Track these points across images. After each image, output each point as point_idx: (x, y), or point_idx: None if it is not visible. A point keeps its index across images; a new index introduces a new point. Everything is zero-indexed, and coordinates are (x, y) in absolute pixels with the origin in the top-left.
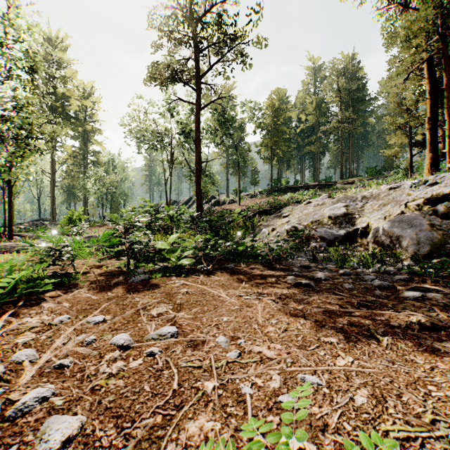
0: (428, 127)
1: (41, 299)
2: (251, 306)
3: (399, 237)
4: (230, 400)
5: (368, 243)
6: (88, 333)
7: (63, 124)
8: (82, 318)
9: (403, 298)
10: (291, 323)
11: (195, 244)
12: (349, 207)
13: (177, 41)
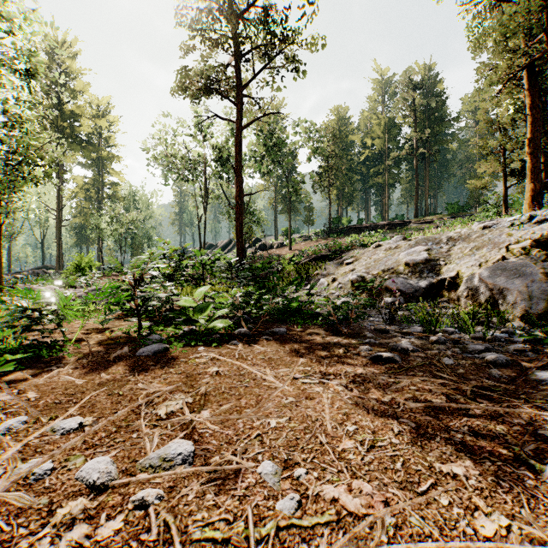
0: (529, 151)
1: None
2: (312, 397)
3: (503, 290)
4: None
5: (459, 298)
6: (42, 458)
7: (72, 148)
8: (47, 422)
9: (534, 382)
10: (378, 430)
11: (232, 300)
12: (432, 251)
13: (212, 43)
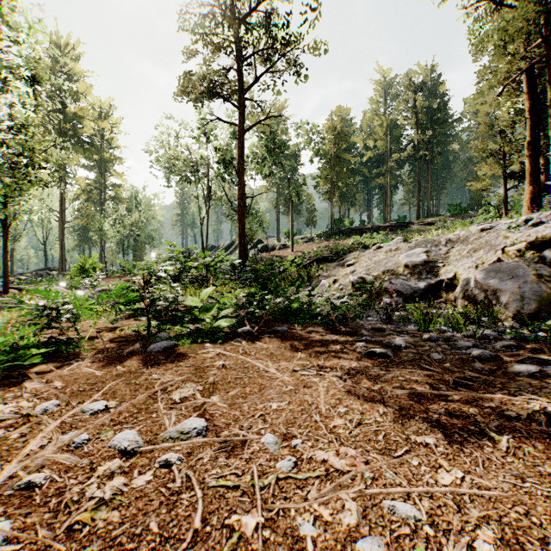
0: (528, 154)
1: (26, 375)
2: (310, 386)
3: (497, 291)
4: (281, 549)
5: (456, 299)
6: (79, 430)
7: (75, 150)
8: (76, 405)
9: (513, 374)
10: (366, 412)
11: (236, 300)
12: (431, 252)
13: (215, 47)
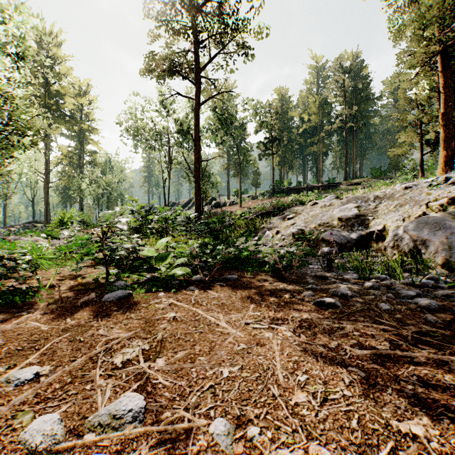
0: (442, 123)
1: None
2: (263, 343)
3: (425, 241)
4: None
5: (386, 248)
6: None
7: (57, 122)
8: (5, 371)
9: None
10: (329, 380)
11: (190, 250)
12: (361, 207)
13: (175, 32)
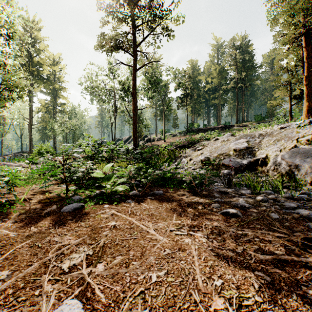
0: (305, 83)
1: None
2: (184, 248)
3: (298, 166)
4: None
5: (268, 170)
6: None
7: (38, 83)
8: None
9: None
10: (241, 284)
11: (128, 173)
12: (250, 142)
13: (119, 19)
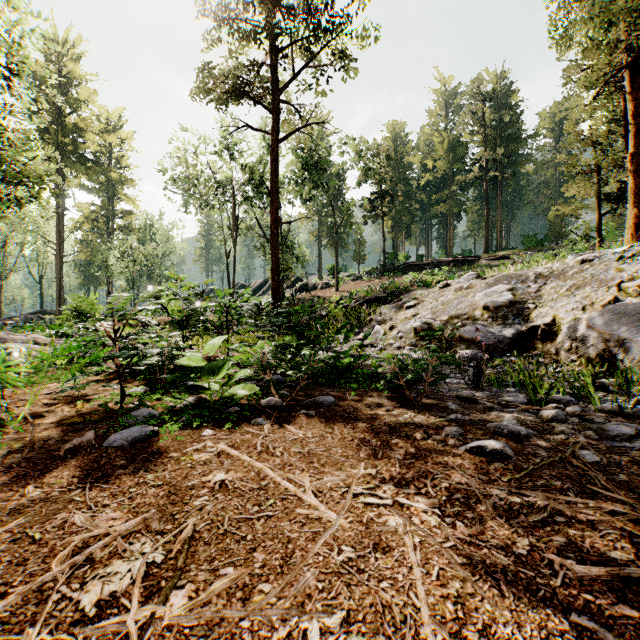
0: (631, 168)
1: None
2: (387, 545)
3: (624, 341)
4: None
5: (558, 351)
6: None
7: (75, 169)
8: None
9: None
10: None
11: (257, 357)
12: (517, 290)
13: (242, 36)
